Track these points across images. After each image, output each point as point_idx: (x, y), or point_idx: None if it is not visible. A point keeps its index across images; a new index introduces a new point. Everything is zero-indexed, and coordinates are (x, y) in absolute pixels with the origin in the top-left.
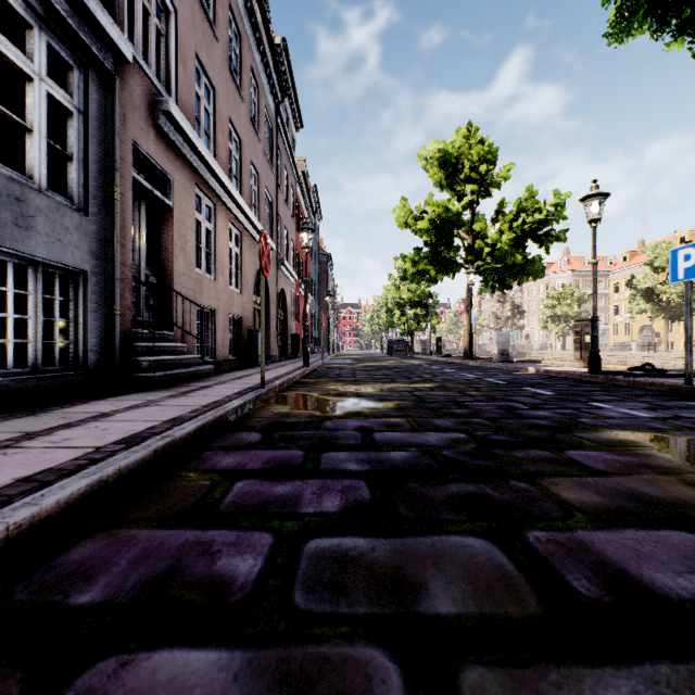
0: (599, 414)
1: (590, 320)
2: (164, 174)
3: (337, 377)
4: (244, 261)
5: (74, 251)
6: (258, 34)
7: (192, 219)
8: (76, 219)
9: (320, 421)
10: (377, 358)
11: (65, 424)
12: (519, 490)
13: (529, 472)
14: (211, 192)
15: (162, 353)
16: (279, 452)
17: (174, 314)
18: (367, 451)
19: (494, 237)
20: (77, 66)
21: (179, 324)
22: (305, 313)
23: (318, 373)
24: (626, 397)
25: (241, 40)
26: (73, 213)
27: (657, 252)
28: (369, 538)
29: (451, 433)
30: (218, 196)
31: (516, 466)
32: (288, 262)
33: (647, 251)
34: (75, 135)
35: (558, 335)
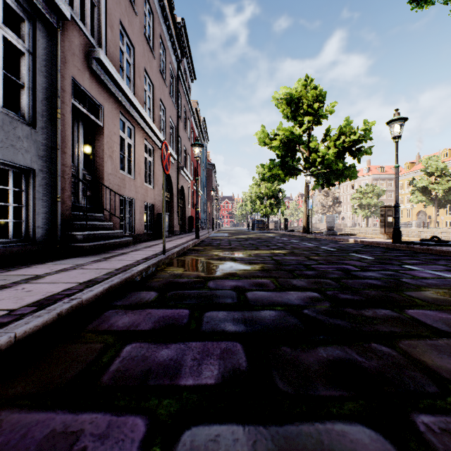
0: (415, 275)
1: (393, 206)
2: (96, 103)
3: (218, 245)
4: (155, 166)
5: (24, 154)
6: (165, 13)
7: (118, 136)
8: (26, 131)
9: (205, 281)
10: (245, 232)
11: (0, 285)
12: (383, 355)
13: (384, 333)
14: (131, 118)
15: (94, 229)
16: (169, 311)
17: (104, 202)
18: (242, 310)
19: (324, 151)
20: (28, 19)
21: (108, 208)
22: (196, 201)
23: (205, 242)
24: (427, 261)
25: (153, 16)
26: (24, 126)
27: (429, 162)
28: (249, 426)
29: (307, 292)
30: (137, 121)
31: (370, 326)
32: (186, 168)
33: (423, 162)
34: (26, 69)
35: (364, 217)
